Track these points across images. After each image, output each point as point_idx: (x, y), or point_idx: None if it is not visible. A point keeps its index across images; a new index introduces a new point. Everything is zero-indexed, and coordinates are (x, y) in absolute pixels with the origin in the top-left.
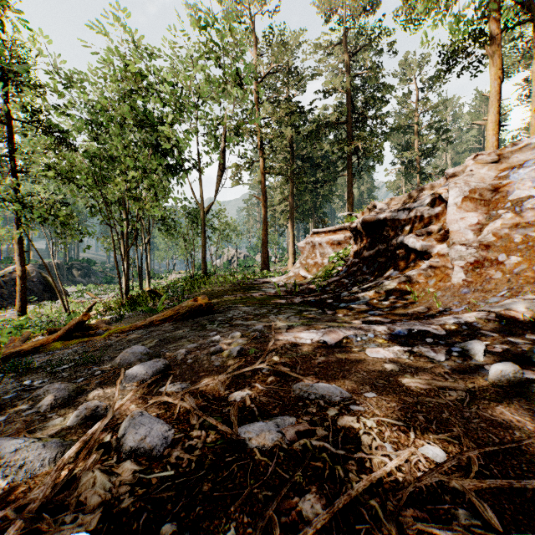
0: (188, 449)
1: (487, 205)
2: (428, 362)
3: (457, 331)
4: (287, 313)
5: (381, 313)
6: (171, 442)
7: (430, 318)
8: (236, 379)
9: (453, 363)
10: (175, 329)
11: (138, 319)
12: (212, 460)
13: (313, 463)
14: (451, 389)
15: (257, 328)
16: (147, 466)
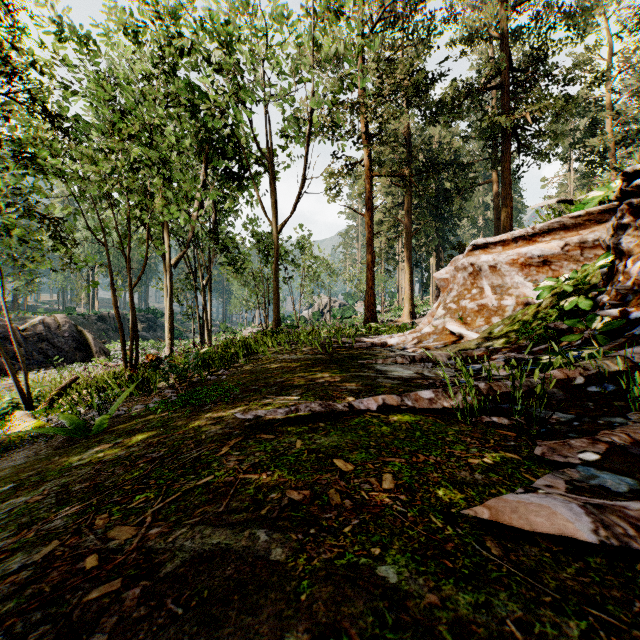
0: None
1: None
2: None
3: None
4: None
5: None
6: None
7: None
8: None
9: None
10: None
11: None
12: None
13: None
14: None
15: None
16: None
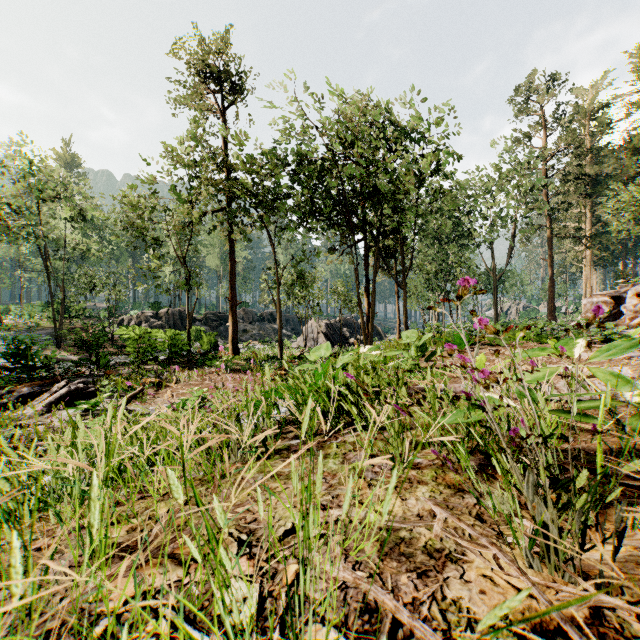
0: None
1: None
2: None
3: None
4: None
5: None
6: None
7: None
8: None
9: None
10: None
11: None
12: None
13: None
14: None
15: None
16: None
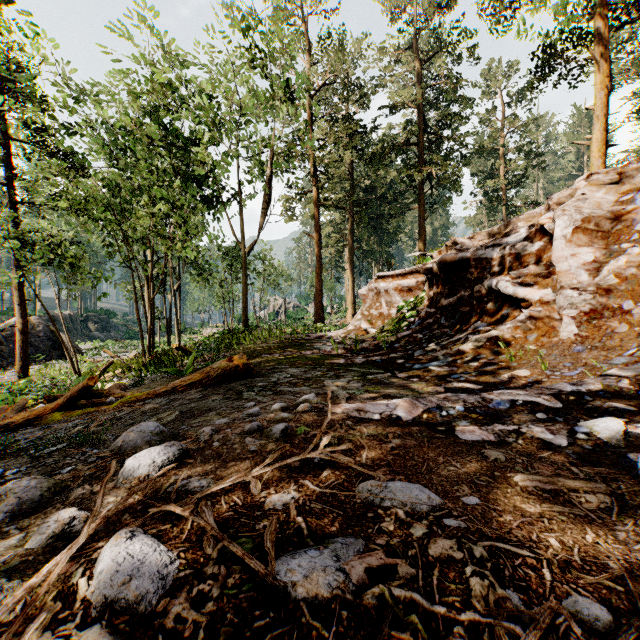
0: (196, 599)
1: (605, 237)
2: (543, 447)
3: (578, 403)
4: (347, 376)
5: (469, 377)
6: (172, 585)
7: (534, 384)
8: (277, 472)
9: (580, 449)
10: (202, 398)
11: (161, 384)
12: (233, 622)
13: (396, 633)
14: (588, 492)
15: (309, 397)
16: (127, 633)
